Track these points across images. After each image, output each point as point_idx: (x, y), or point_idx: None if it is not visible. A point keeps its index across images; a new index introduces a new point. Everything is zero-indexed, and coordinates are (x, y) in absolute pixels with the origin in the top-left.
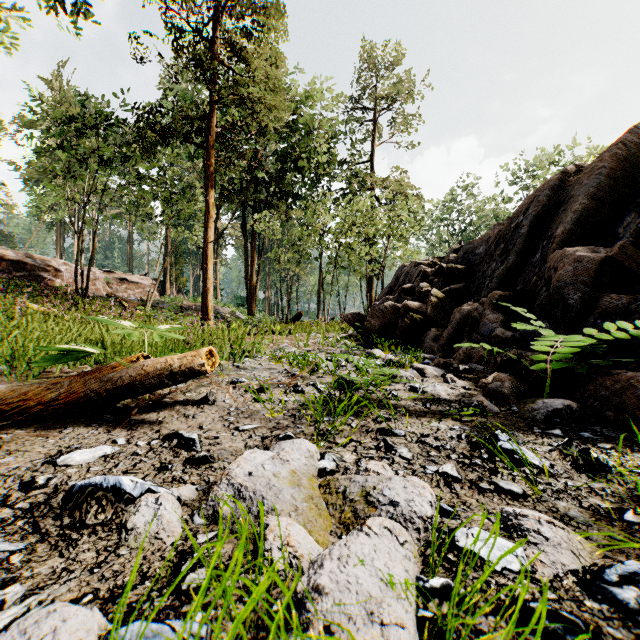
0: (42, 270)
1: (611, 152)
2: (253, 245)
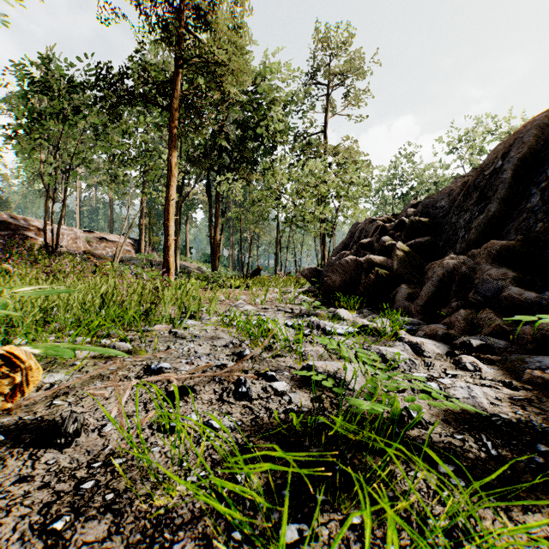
0: (26, 229)
1: None
2: (216, 206)
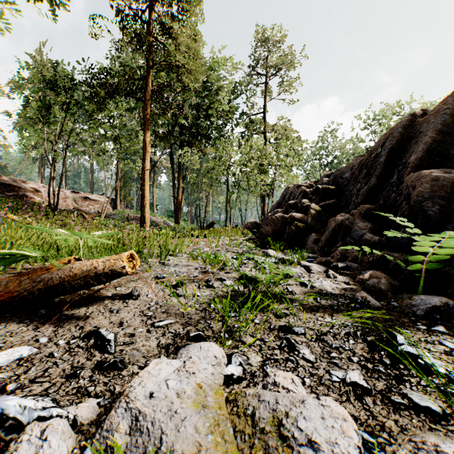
0: (27, 191)
1: (453, 97)
2: (179, 173)
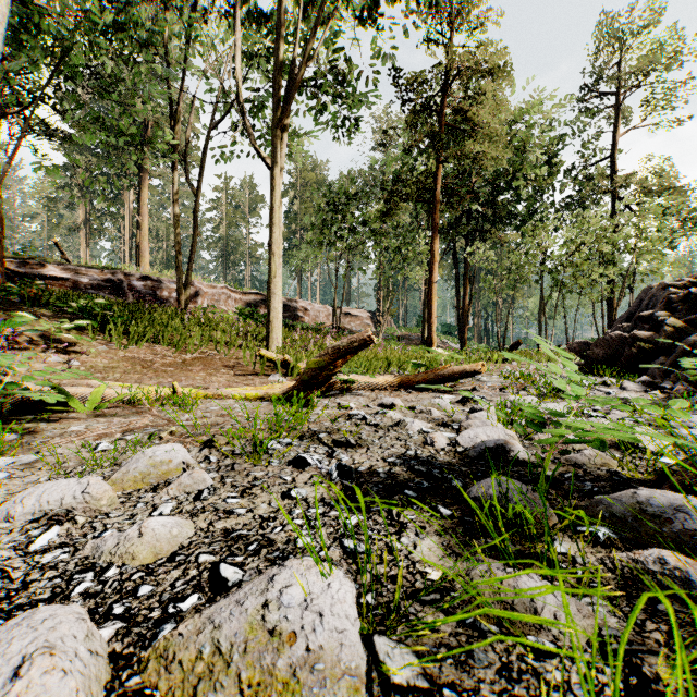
0: (298, 310)
1: None
2: (465, 275)
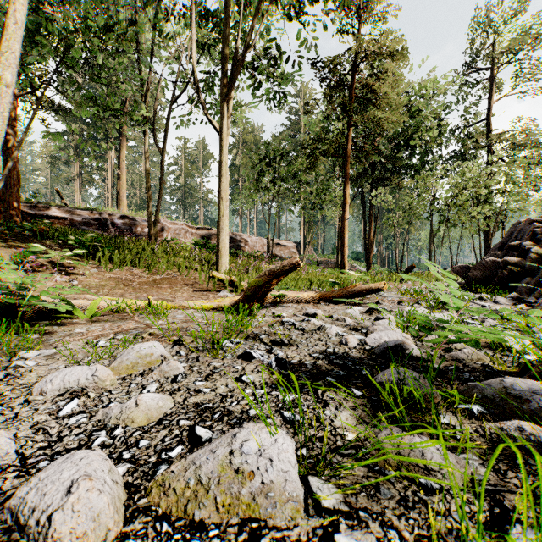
0: (240, 241)
1: None
2: (370, 213)
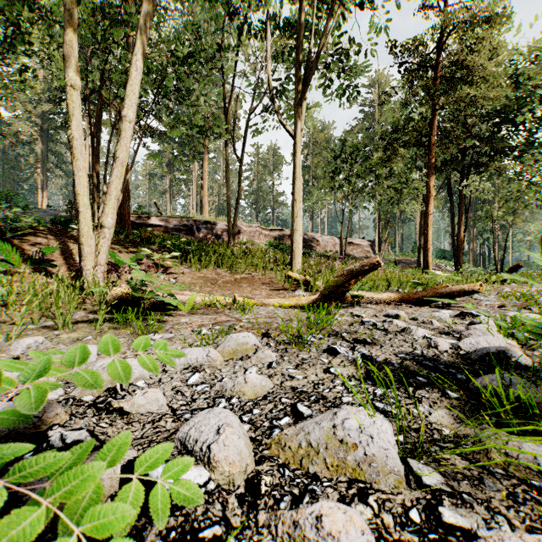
0: (311, 241)
1: None
2: (460, 205)
